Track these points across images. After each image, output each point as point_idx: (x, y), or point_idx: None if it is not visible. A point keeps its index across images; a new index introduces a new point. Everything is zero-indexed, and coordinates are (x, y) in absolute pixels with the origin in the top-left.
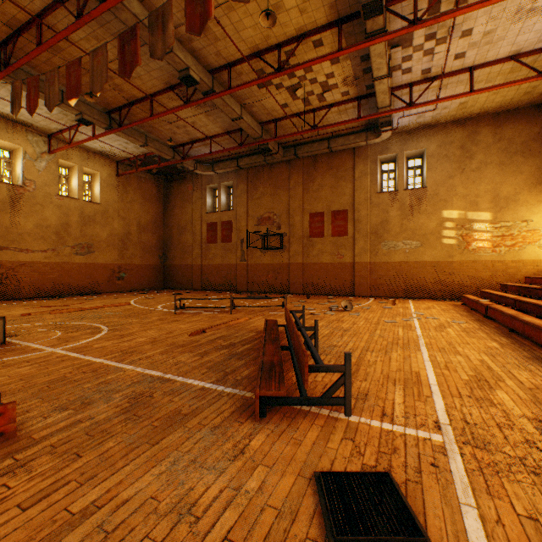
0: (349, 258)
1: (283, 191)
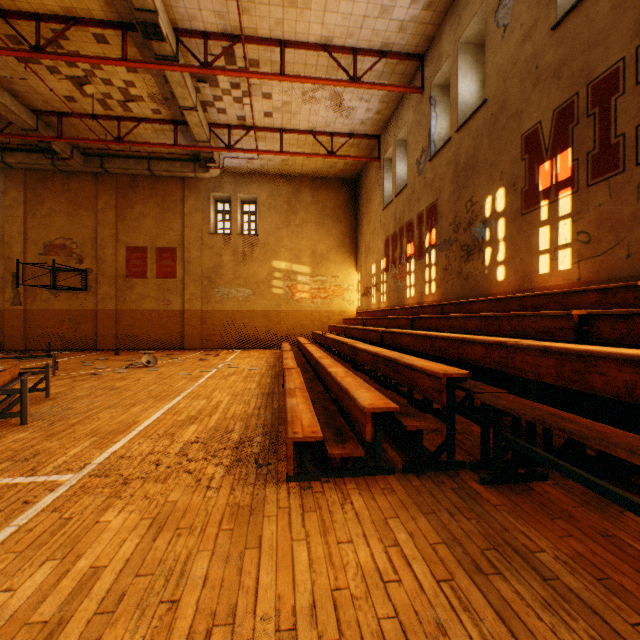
0: (179, 305)
1: (87, 213)
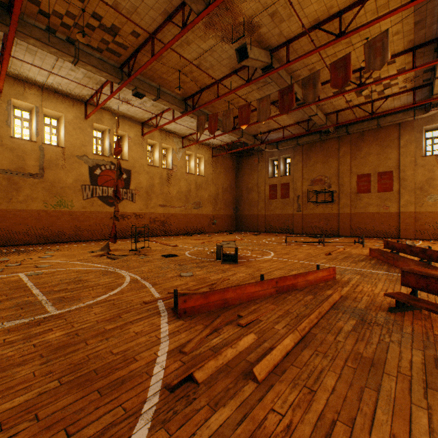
0: (394, 209)
1: (332, 159)
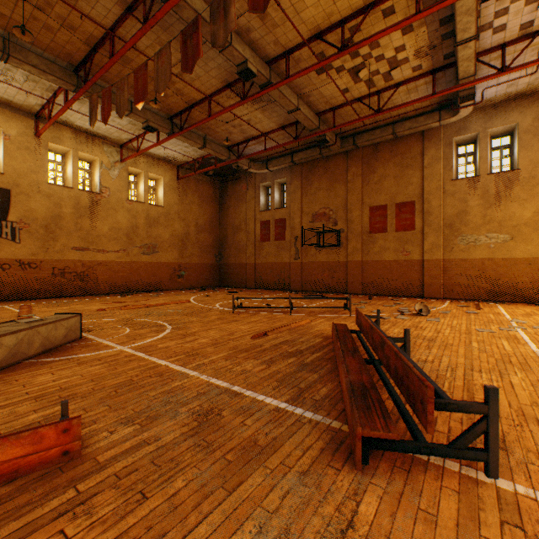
0: (416, 255)
1: (339, 185)
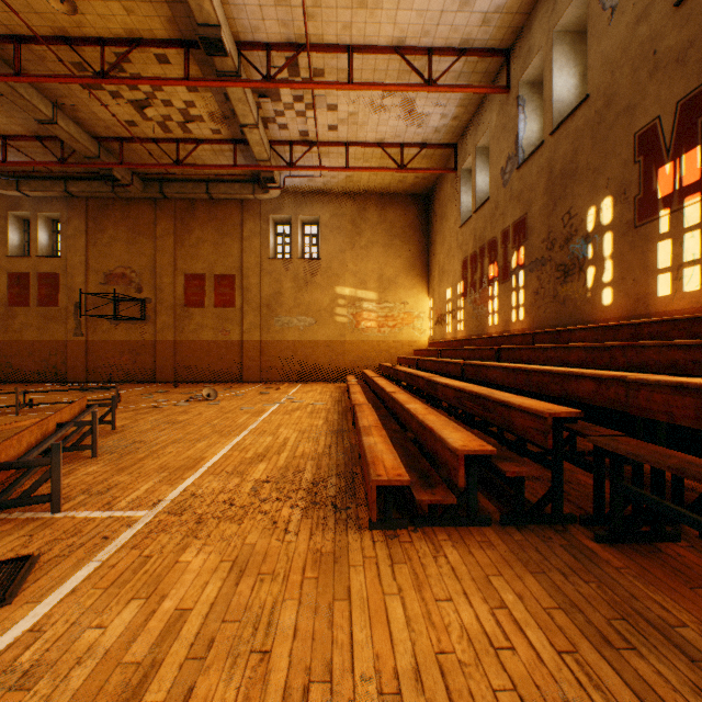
0: (237, 335)
1: (146, 240)
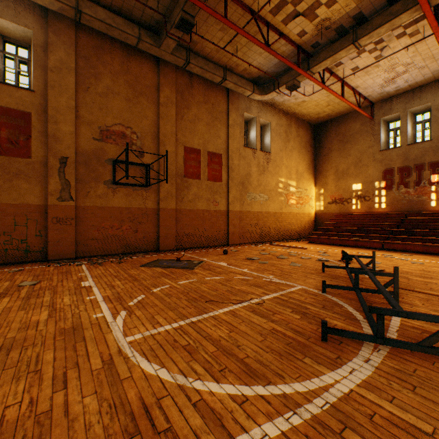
0: (223, 206)
1: (148, 103)
